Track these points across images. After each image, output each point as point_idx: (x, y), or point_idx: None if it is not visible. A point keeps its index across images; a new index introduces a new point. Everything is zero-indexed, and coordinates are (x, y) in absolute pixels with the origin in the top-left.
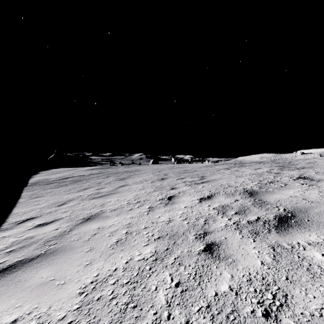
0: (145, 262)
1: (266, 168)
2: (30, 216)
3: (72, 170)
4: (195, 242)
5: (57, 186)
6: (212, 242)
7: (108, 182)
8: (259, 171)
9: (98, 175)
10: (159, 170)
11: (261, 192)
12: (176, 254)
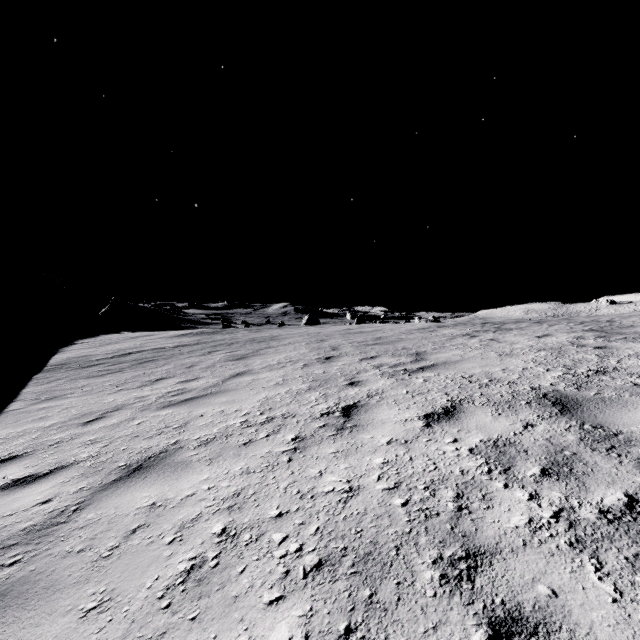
0: None
1: (564, 334)
2: (9, 452)
3: (142, 337)
4: (445, 602)
5: (103, 371)
6: (511, 613)
7: (210, 365)
8: (552, 343)
9: (193, 349)
10: (320, 338)
11: (588, 401)
12: None
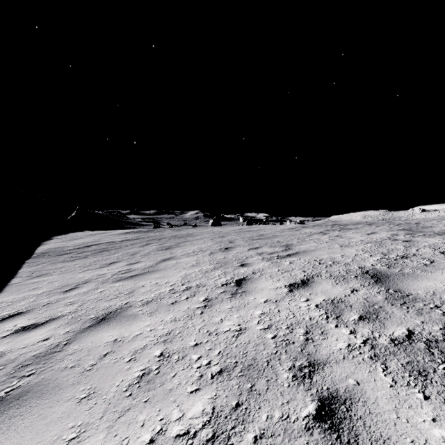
0: (189, 444)
1: (385, 232)
2: (16, 310)
3: (99, 234)
4: (295, 389)
5: (74, 258)
6: (332, 394)
7: (147, 253)
8: (376, 238)
9: (134, 242)
10: (221, 234)
11: (394, 275)
12: (258, 426)
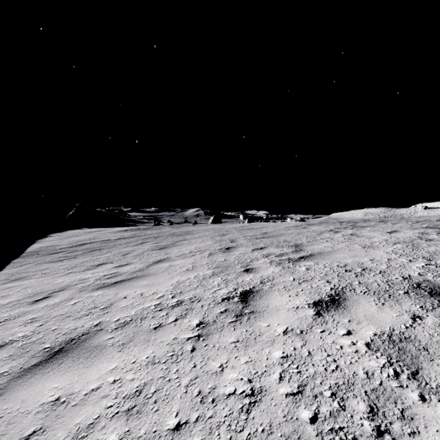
0: None
1: (409, 231)
2: None
3: (95, 232)
4: None
5: (62, 257)
6: None
7: (140, 253)
8: (403, 237)
9: (130, 241)
10: (222, 232)
11: None
12: None
